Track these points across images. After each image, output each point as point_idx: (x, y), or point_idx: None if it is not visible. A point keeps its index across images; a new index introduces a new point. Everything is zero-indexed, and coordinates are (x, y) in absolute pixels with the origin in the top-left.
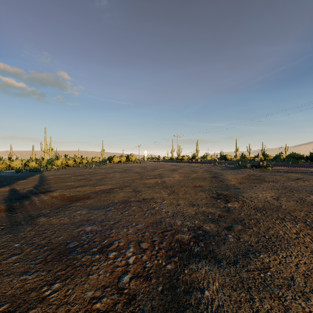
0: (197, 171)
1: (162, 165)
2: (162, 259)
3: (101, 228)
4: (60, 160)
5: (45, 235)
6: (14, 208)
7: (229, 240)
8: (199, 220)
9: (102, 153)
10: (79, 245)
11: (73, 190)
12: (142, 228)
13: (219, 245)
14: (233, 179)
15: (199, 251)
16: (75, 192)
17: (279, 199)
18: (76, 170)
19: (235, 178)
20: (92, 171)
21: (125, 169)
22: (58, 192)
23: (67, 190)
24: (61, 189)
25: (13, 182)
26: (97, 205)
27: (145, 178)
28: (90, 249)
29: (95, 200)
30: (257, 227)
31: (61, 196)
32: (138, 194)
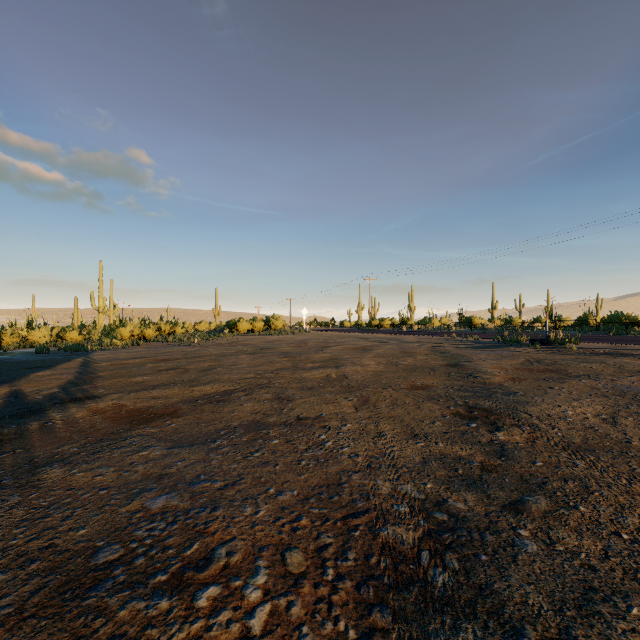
0: (415, 352)
1: (338, 337)
2: (347, 618)
3: (189, 502)
4: (129, 327)
5: (47, 522)
6: (3, 439)
7: (527, 548)
8: (436, 481)
9: (216, 313)
10: (124, 558)
11: (144, 395)
12: (292, 504)
13: (502, 565)
14: (495, 370)
15: (449, 585)
16: (146, 401)
17: (619, 423)
18: (159, 350)
19: (500, 369)
20: (192, 351)
21: (261, 347)
22: (111, 400)
23: (130, 394)
24: (118, 392)
25: (22, 376)
26: (191, 434)
27: (303, 367)
28: (150, 576)
29: (188, 420)
30: (589, 503)
31: (114, 409)
32: (287, 407)
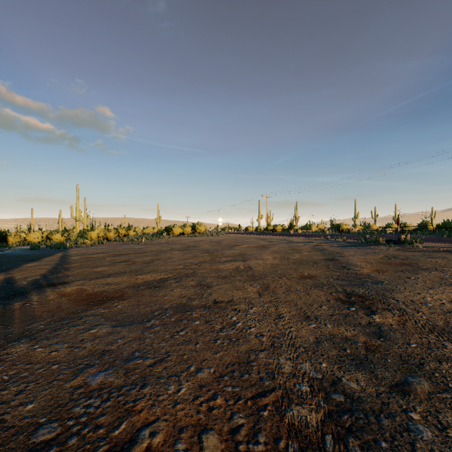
0: (301, 249)
1: (244, 238)
2: None
3: (123, 378)
4: (96, 231)
5: (3, 396)
6: None
7: (422, 435)
8: (329, 361)
9: (157, 221)
10: (59, 437)
11: (101, 282)
12: (209, 382)
13: None
14: (363, 263)
15: None
16: (102, 286)
17: None
18: (116, 247)
19: (366, 262)
20: (139, 248)
21: (189, 245)
22: (76, 285)
23: (91, 281)
24: (82, 279)
25: (16, 266)
26: (132, 314)
27: (219, 260)
28: None
29: (131, 302)
30: None
31: (77, 293)
32: (206, 292)
